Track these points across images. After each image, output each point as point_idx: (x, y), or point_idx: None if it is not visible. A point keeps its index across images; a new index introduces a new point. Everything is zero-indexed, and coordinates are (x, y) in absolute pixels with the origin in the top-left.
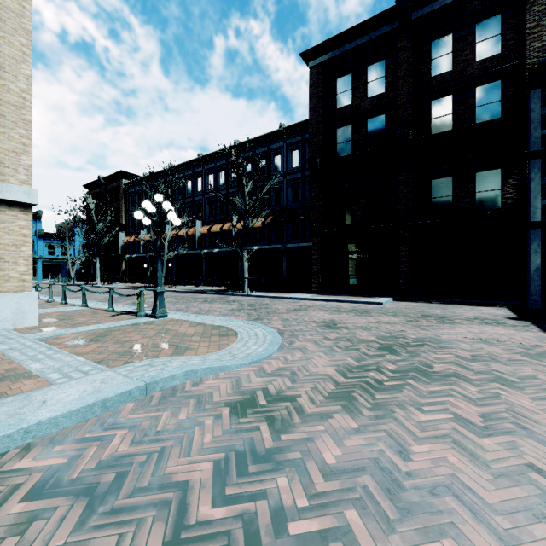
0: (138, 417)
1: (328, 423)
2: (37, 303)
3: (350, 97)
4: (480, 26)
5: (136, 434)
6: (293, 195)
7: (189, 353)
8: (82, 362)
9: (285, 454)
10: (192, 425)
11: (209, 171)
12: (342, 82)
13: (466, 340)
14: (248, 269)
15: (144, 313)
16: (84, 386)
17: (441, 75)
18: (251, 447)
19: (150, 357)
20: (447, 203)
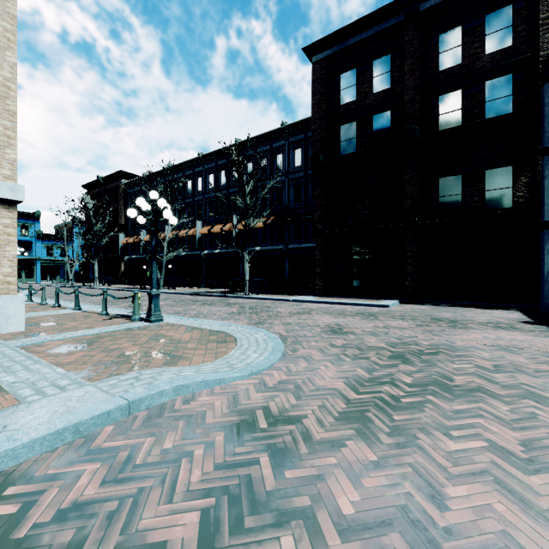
0: (116, 445)
1: (341, 454)
2: (22, 306)
3: (354, 93)
4: (490, 18)
5: (109, 470)
6: (296, 195)
7: (183, 363)
8: (61, 374)
9: (290, 499)
10: (178, 456)
11: (209, 170)
12: (346, 77)
13: (483, 348)
14: (249, 270)
15: (138, 317)
16: (56, 405)
17: (449, 69)
18: (248, 489)
19: (138, 369)
20: (455, 202)
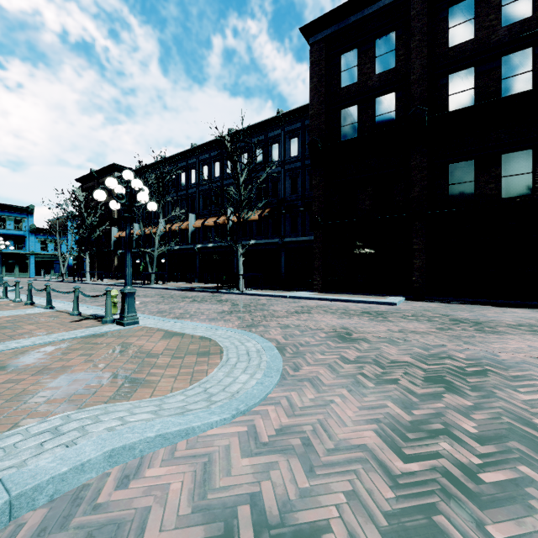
0: None
1: None
2: None
3: (355, 75)
4: None
5: None
6: (292, 186)
7: (142, 392)
8: None
9: None
10: None
11: (203, 162)
12: (346, 58)
13: None
14: (244, 264)
15: (111, 319)
16: None
17: (461, 45)
18: None
19: (71, 406)
20: (468, 190)
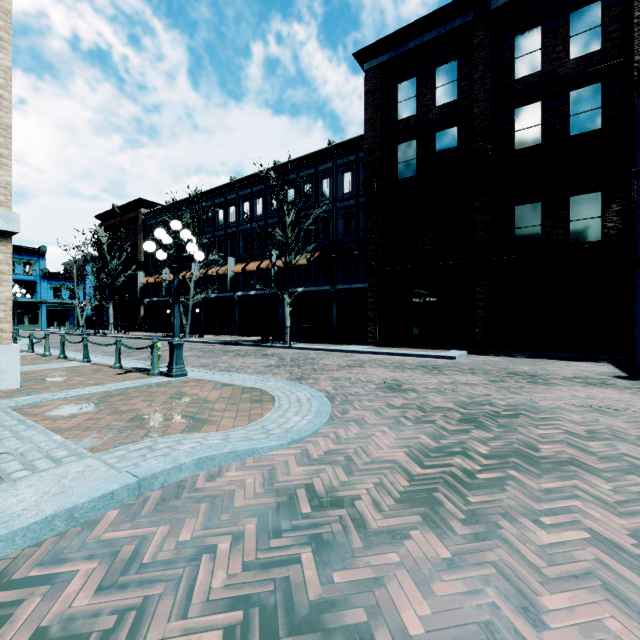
0: (119, 537)
1: (405, 548)
2: (18, 359)
3: (414, 106)
4: (576, 17)
5: (108, 570)
6: (345, 227)
7: (208, 428)
8: (58, 443)
9: (340, 613)
10: (198, 552)
11: (244, 197)
12: (405, 87)
13: (572, 408)
14: (291, 315)
15: (158, 371)
16: (48, 483)
17: (527, 77)
18: (285, 597)
19: (154, 435)
20: (534, 234)
